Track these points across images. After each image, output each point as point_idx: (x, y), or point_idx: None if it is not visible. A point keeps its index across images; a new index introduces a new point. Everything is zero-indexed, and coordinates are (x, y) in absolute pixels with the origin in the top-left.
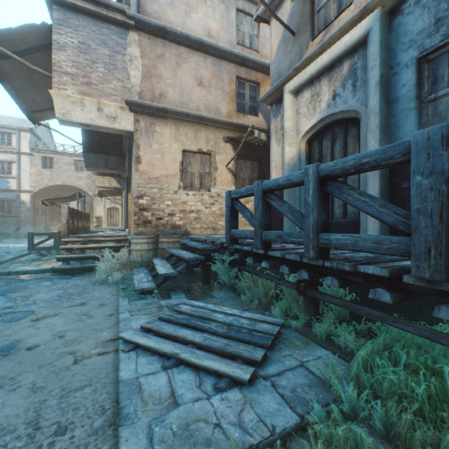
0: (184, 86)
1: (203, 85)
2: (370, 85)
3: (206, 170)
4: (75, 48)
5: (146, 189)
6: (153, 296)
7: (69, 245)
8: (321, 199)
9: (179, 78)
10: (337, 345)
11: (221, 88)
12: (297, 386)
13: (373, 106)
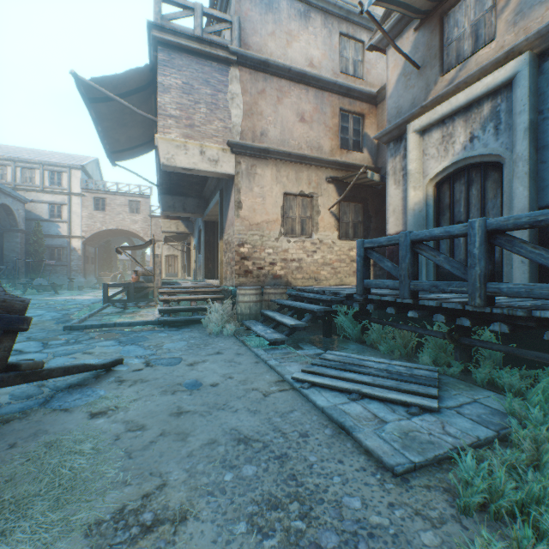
0: (285, 123)
1: (305, 121)
2: (517, 131)
3: (307, 215)
4: (179, 89)
5: (247, 236)
6: (283, 347)
7: (168, 297)
8: (488, 251)
9: (280, 115)
10: (500, 388)
11: (323, 122)
12: (480, 414)
13: (521, 152)
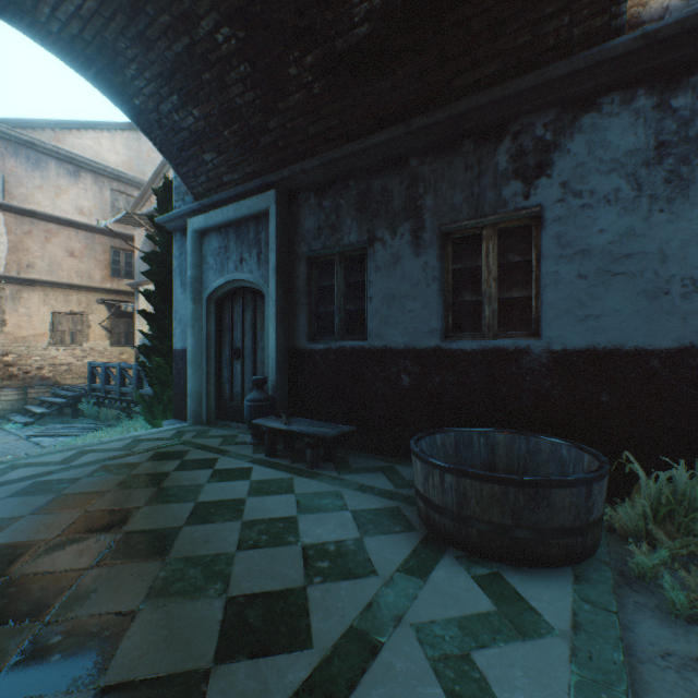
0: (55, 257)
1: (76, 256)
2: None
3: (79, 328)
4: None
5: (13, 347)
6: (34, 426)
7: None
8: (123, 375)
9: (50, 251)
10: None
11: (95, 257)
12: None
13: None
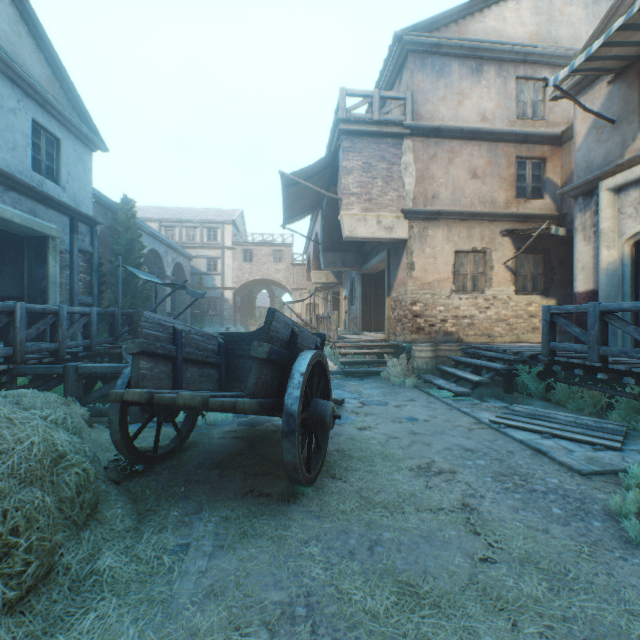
0: (456, 182)
1: (477, 177)
2: None
3: (479, 270)
4: (359, 170)
5: (419, 295)
6: (468, 399)
7: (346, 350)
8: None
9: (451, 175)
10: None
11: (497, 175)
12: None
13: None
